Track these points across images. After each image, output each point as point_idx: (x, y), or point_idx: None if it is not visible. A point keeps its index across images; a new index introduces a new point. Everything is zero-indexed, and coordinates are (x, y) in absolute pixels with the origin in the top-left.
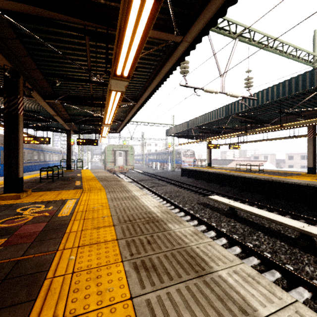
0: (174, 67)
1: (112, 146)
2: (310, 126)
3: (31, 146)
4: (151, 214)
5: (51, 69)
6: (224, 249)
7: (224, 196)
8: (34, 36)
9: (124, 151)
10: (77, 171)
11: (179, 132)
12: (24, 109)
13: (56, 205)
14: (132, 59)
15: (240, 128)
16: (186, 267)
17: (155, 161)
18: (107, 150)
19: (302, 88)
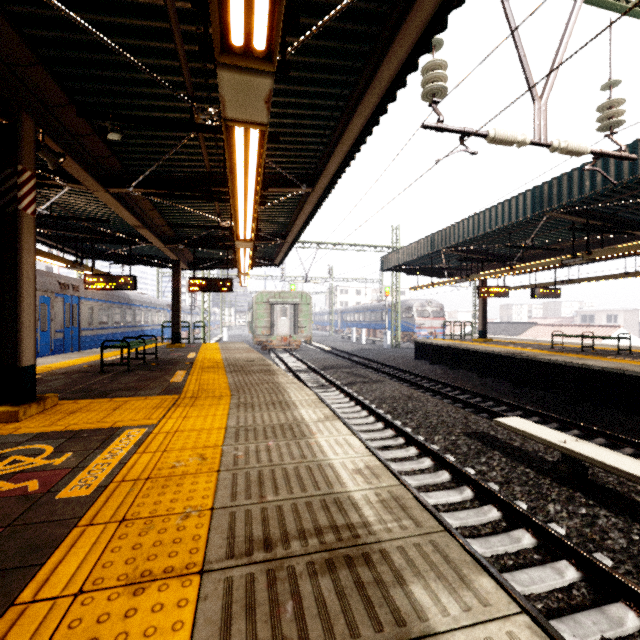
0: (412, 61)
1: (267, 295)
2: None
3: (107, 295)
4: (345, 512)
5: (104, 104)
6: None
7: (530, 414)
8: None
9: (290, 304)
10: (191, 347)
11: (411, 259)
12: (82, 217)
13: (83, 449)
14: None
15: (564, 247)
16: None
17: (356, 325)
18: (256, 303)
19: None
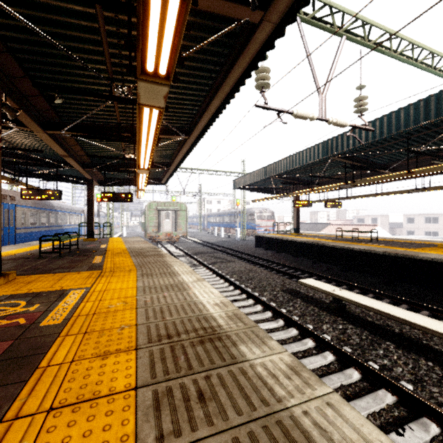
0: (248, 72)
1: (156, 204)
2: None
3: (36, 203)
4: (209, 322)
5: (49, 78)
6: (364, 420)
7: (320, 278)
8: (3, 7)
9: (172, 211)
10: (102, 240)
11: (252, 182)
12: (20, 147)
13: (46, 302)
14: (171, 34)
15: (342, 177)
16: None
17: (217, 225)
18: (148, 209)
19: None
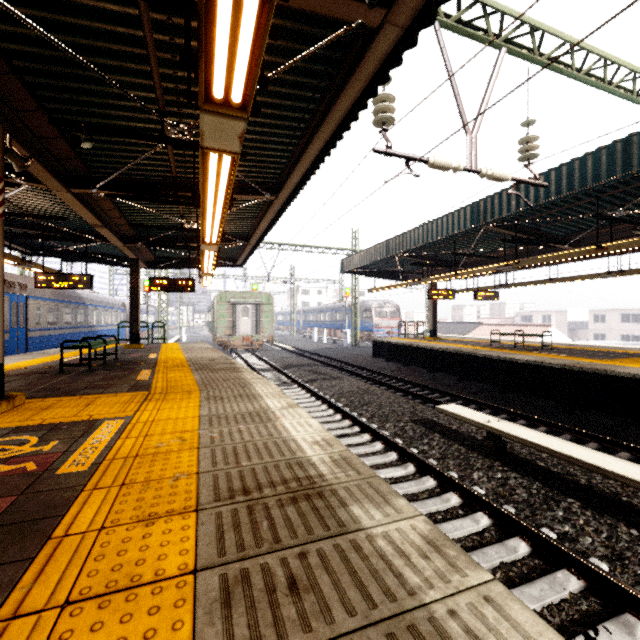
0: (362, 100)
1: (229, 295)
2: None
3: (57, 294)
4: (305, 469)
5: (73, 112)
6: (542, 626)
7: (468, 403)
8: (3, 6)
9: (252, 305)
10: (151, 347)
11: (368, 263)
12: (33, 213)
13: (67, 438)
14: (248, 41)
15: (500, 255)
16: None
17: (318, 325)
18: (217, 302)
19: None
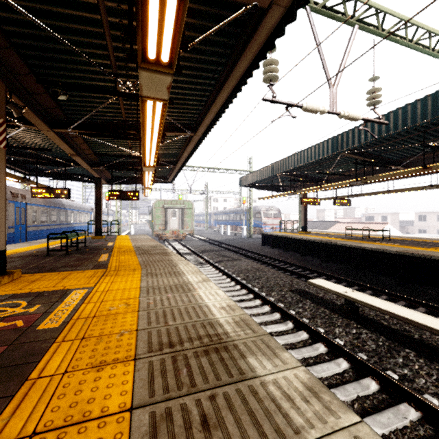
0: (255, 63)
1: (163, 202)
2: None
3: (46, 202)
4: (215, 328)
5: (54, 75)
6: None
7: (330, 278)
8: None
9: (179, 209)
10: (110, 238)
11: (259, 179)
12: (30, 146)
13: (47, 302)
14: (172, 13)
15: (352, 174)
16: None
17: (223, 223)
18: (155, 207)
19: None
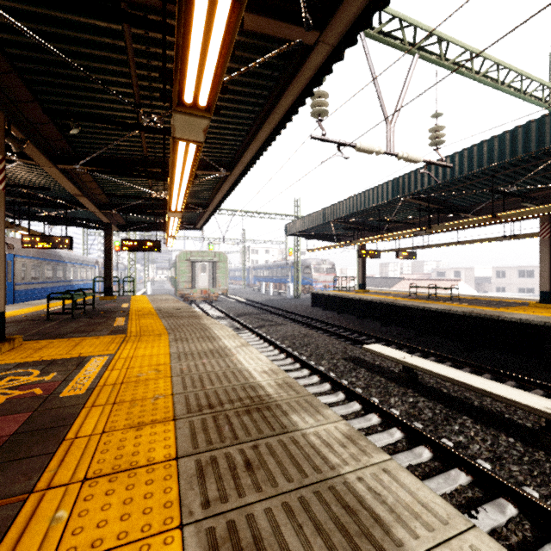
0: (301, 99)
1: (189, 254)
2: (545, 216)
3: (39, 253)
4: (256, 390)
5: (62, 102)
6: (420, 485)
7: (390, 344)
8: (14, 24)
9: (209, 262)
10: (122, 299)
11: (308, 227)
12: (21, 184)
13: (63, 370)
14: (213, 64)
15: (417, 221)
16: (339, 543)
17: (265, 280)
18: (179, 260)
19: (537, 146)
